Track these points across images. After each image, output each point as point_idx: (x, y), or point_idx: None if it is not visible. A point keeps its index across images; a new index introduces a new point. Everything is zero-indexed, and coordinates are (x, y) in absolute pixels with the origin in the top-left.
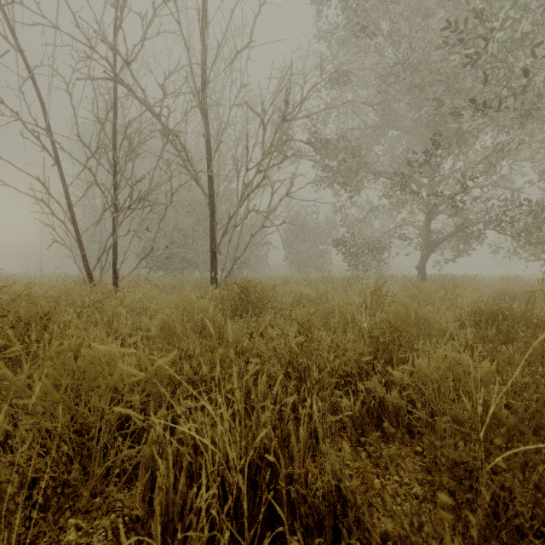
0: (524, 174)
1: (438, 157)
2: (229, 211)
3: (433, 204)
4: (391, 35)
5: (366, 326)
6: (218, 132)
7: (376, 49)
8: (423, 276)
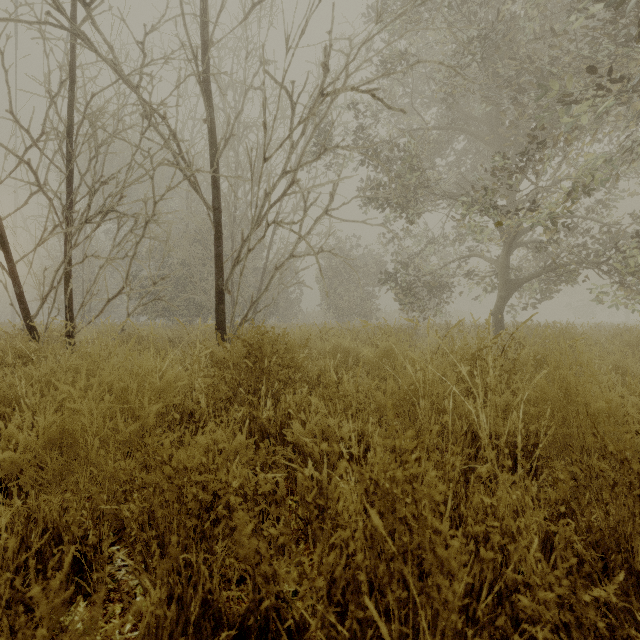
0: (630, 194)
1: (516, 174)
2: (242, 231)
3: (515, 231)
4: (464, 3)
5: (488, 426)
6: (229, 123)
7: (446, 20)
8: (500, 324)
